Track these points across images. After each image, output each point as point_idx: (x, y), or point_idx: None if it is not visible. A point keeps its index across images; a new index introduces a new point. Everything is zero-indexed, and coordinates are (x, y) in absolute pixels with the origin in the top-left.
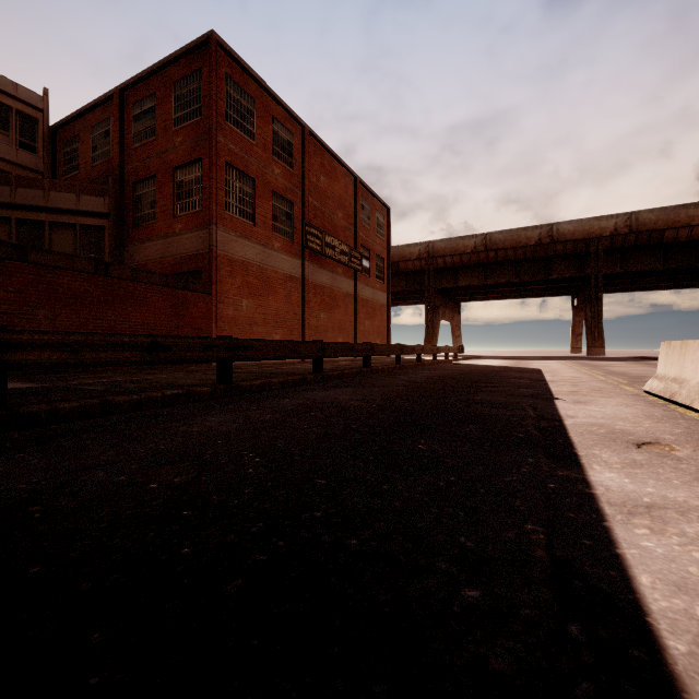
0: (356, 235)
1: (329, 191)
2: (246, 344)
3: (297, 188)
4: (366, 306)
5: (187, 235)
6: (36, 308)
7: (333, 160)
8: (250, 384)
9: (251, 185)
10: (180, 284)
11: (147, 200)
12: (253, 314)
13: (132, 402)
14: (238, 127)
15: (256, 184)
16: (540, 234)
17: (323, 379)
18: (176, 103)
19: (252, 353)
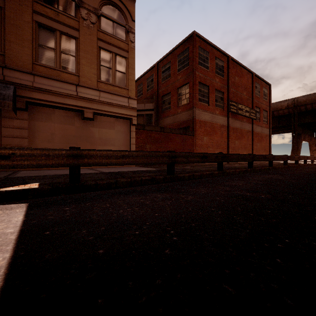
0: (253, 101)
1: (239, 83)
2: (227, 155)
3: (225, 85)
4: (257, 136)
5: (183, 113)
6: (146, 144)
7: (241, 68)
8: (229, 171)
9: (207, 88)
10: (184, 133)
11: (167, 102)
12: (208, 142)
13: (199, 175)
14: (202, 66)
15: (209, 87)
16: None
17: (253, 171)
18: (178, 63)
19: (229, 159)
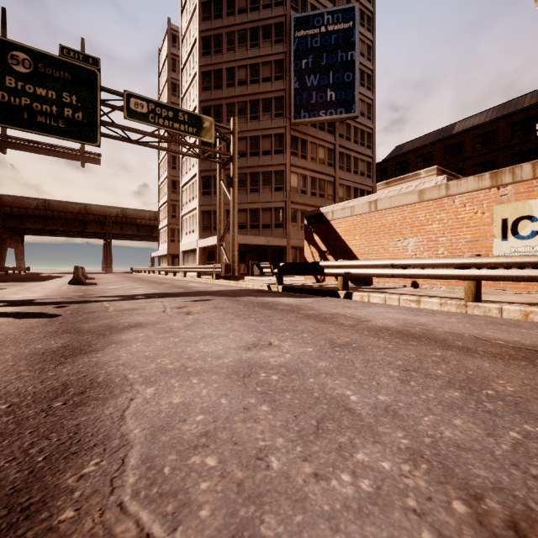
0: None
1: None
2: None
3: None
4: None
5: None
6: None
7: None
8: None
9: None
10: None
11: None
12: None
13: None
14: None
15: None
16: (80, 207)
17: None
18: None
19: None
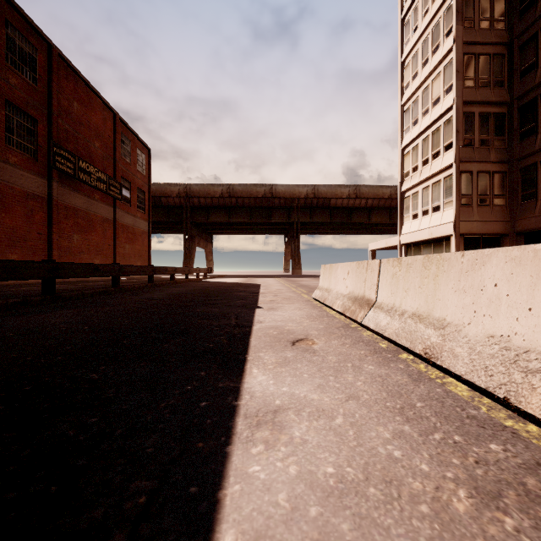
0: (116, 166)
1: (84, 119)
2: None
3: (42, 106)
4: (126, 231)
5: None
6: None
7: (89, 90)
8: None
9: None
10: None
11: None
12: None
13: None
14: None
15: None
16: (265, 190)
17: (56, 300)
18: None
19: None
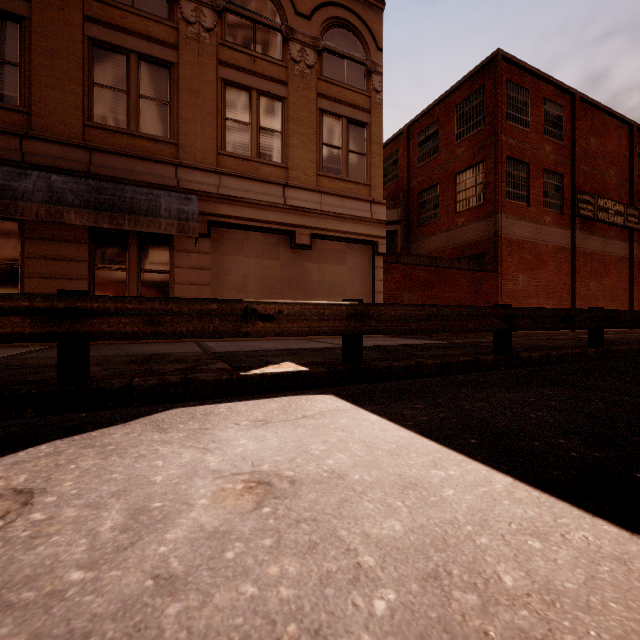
0: (632, 190)
1: (599, 151)
2: (614, 314)
3: (566, 159)
4: None
5: (469, 226)
6: (404, 292)
7: (604, 115)
8: (617, 349)
9: (525, 169)
10: (477, 267)
11: (430, 204)
12: (527, 287)
13: (558, 356)
14: (515, 122)
15: (529, 167)
16: None
17: None
18: (458, 121)
19: (618, 322)
